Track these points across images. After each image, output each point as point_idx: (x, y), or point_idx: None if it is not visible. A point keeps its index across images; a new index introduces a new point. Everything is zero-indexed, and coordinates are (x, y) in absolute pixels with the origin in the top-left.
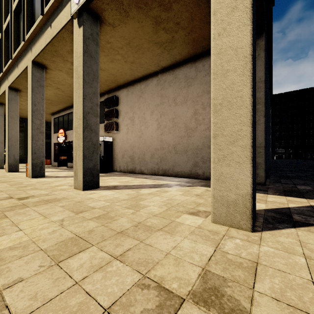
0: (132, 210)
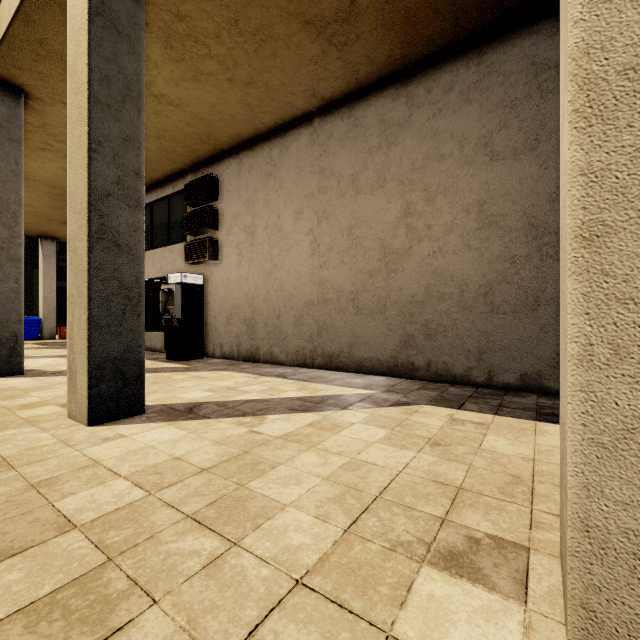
0: (213, 541)
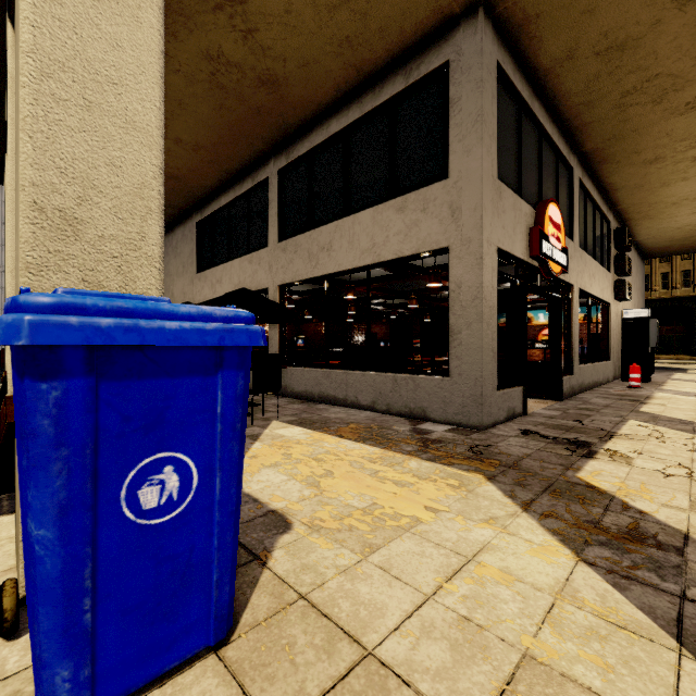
0: None
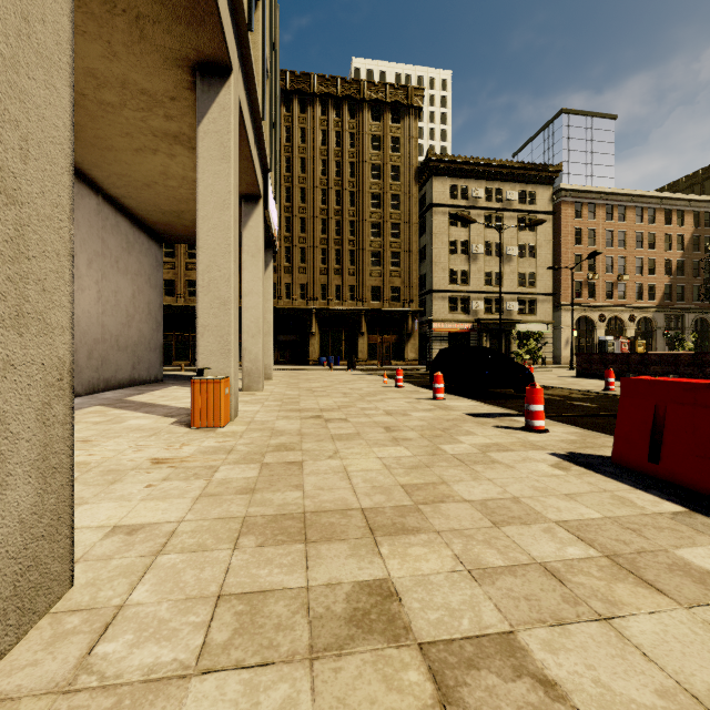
0: (279, 383)
